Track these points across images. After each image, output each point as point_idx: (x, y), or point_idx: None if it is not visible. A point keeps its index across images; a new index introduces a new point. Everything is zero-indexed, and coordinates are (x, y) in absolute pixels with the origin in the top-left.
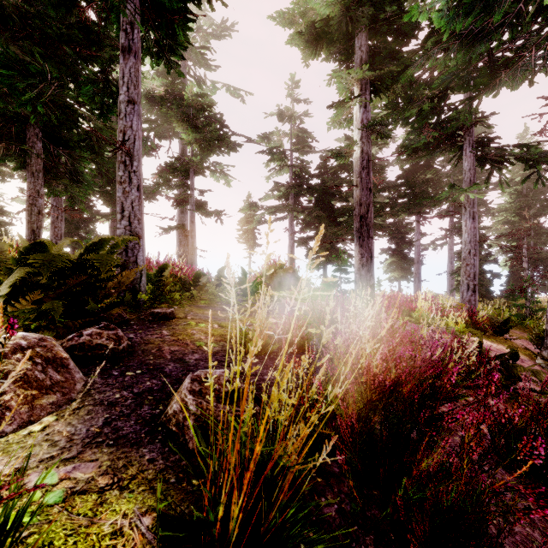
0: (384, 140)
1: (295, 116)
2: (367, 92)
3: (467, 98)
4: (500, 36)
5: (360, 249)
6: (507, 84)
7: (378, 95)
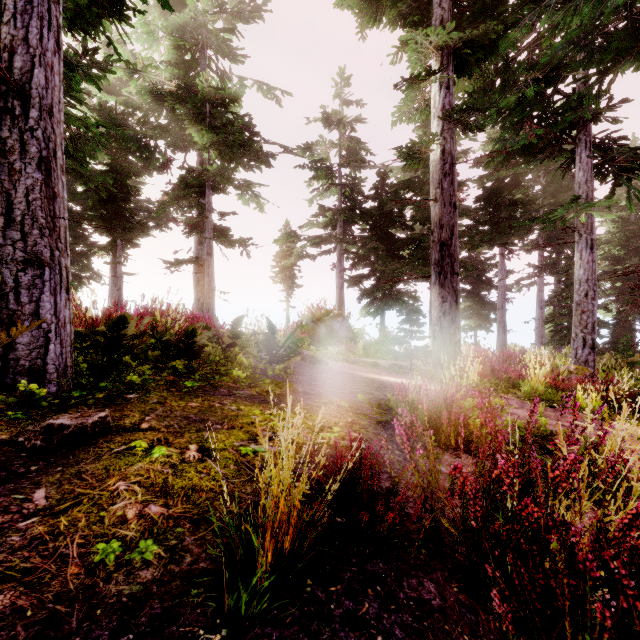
0: (471, 139)
1: (345, 122)
2: (450, 66)
3: (598, 71)
4: None
5: (441, 290)
6: None
7: (462, 75)
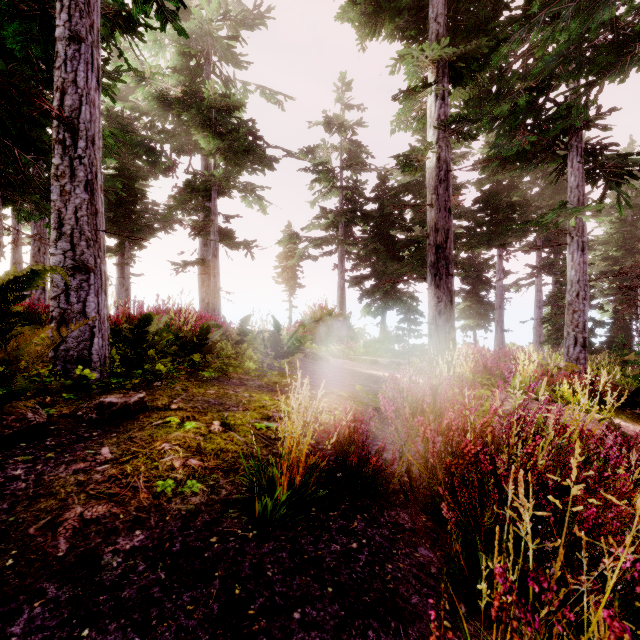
0: (466, 146)
1: (346, 126)
2: (446, 78)
3: (585, 83)
4: None
5: (437, 291)
6: None
7: (458, 85)
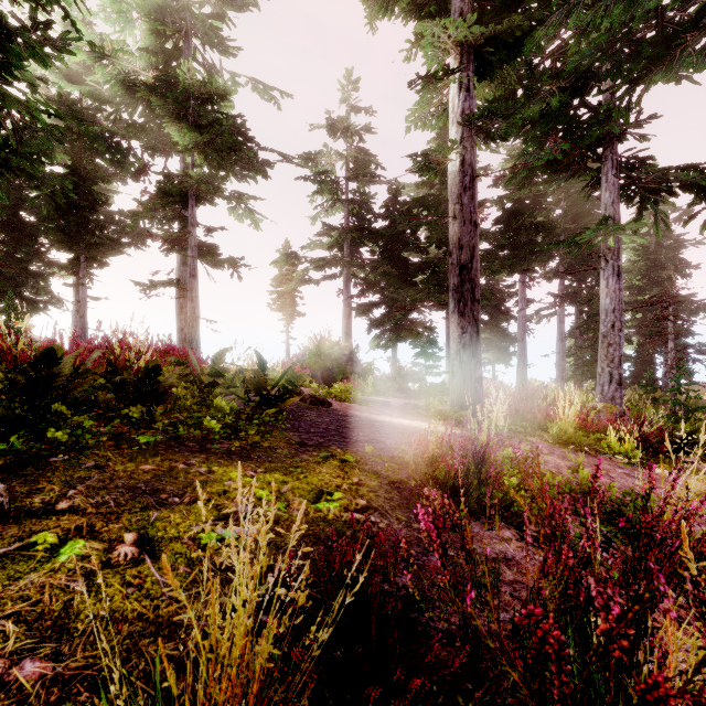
0: (492, 150)
1: (353, 131)
2: (471, 66)
3: (629, 80)
4: None
5: (461, 320)
6: (689, 60)
7: (483, 79)
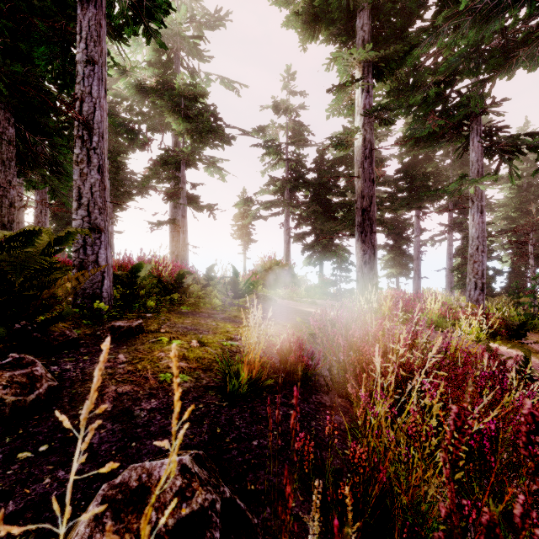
0: (386, 129)
1: (291, 109)
2: (370, 75)
3: (480, 80)
4: (517, 11)
5: (363, 245)
6: (524, 64)
7: (380, 80)
